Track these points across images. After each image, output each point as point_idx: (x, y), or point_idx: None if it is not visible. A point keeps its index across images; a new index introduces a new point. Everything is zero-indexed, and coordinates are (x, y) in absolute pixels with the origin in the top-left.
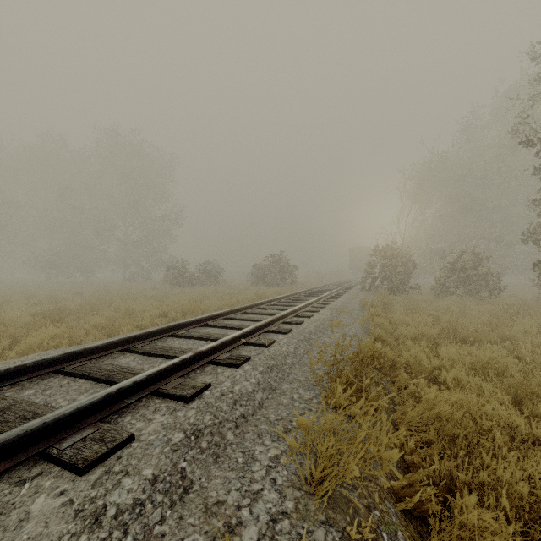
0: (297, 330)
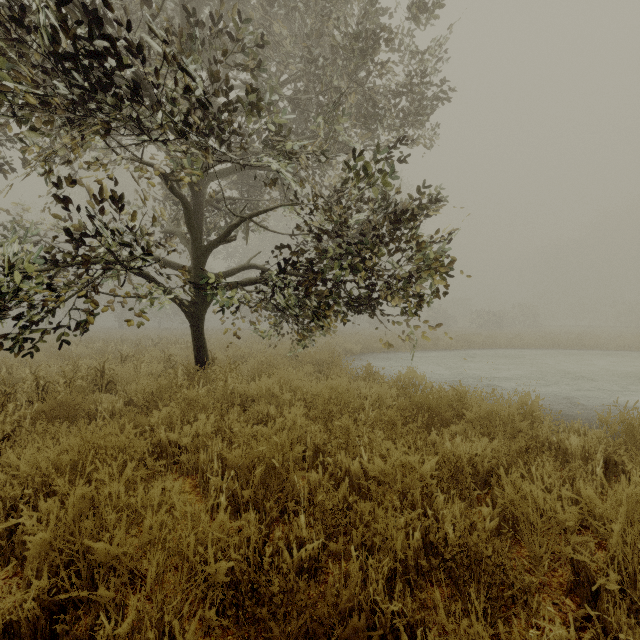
0: None
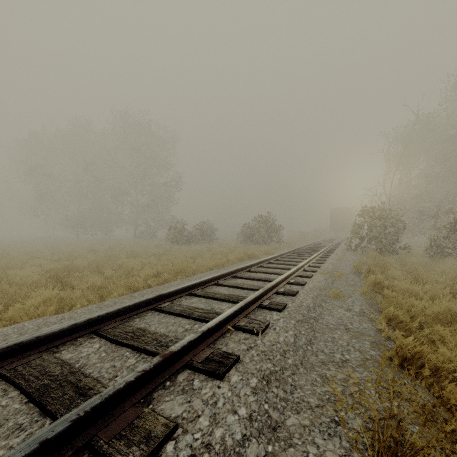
0: (293, 304)
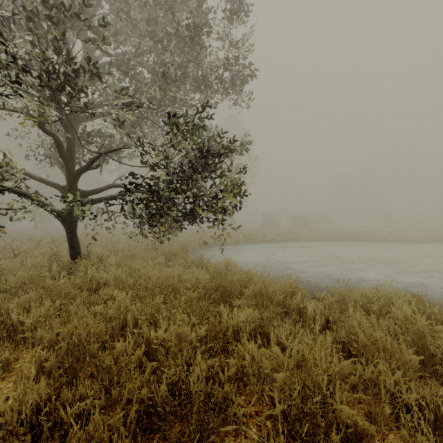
0: None
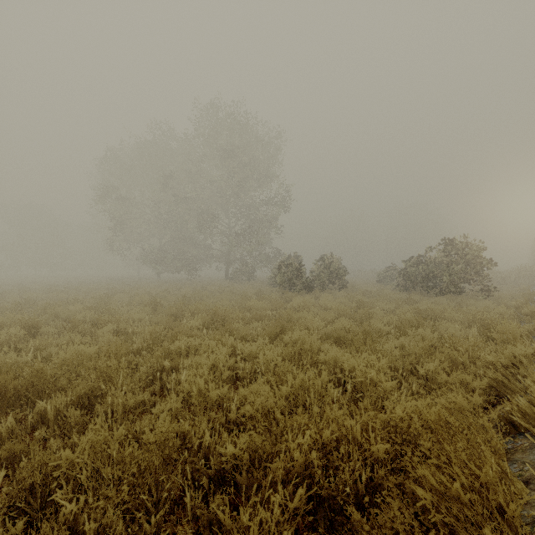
0: None
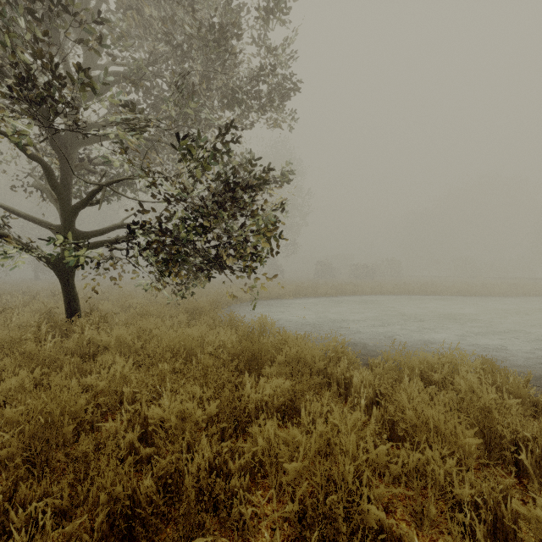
0: None
